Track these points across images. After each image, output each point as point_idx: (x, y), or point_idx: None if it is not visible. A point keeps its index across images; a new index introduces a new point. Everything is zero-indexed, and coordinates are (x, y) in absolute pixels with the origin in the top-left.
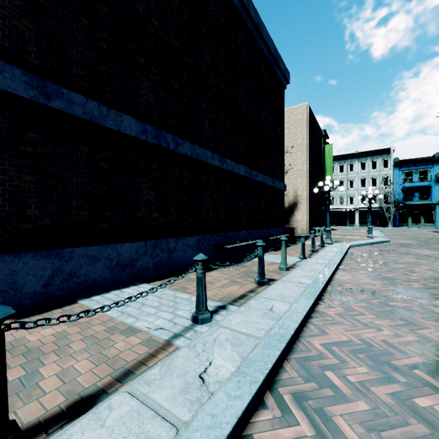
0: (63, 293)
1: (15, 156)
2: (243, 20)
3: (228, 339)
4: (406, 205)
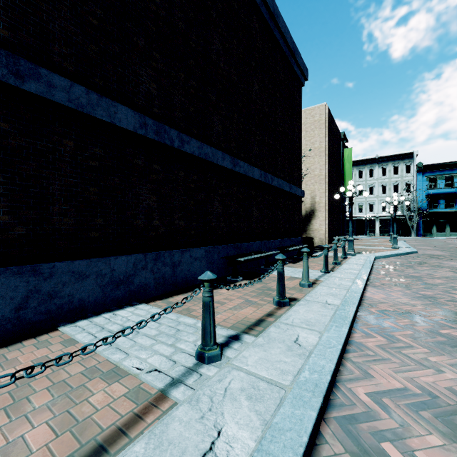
0: (41, 317)
1: None
2: (258, 7)
3: (244, 389)
4: (430, 213)
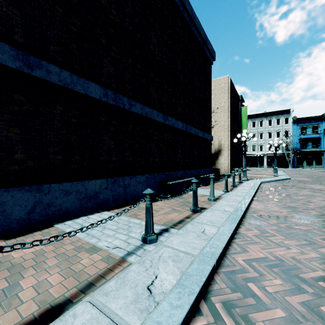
0: (43, 219)
1: (5, 113)
2: (181, 12)
3: (170, 257)
4: (302, 151)
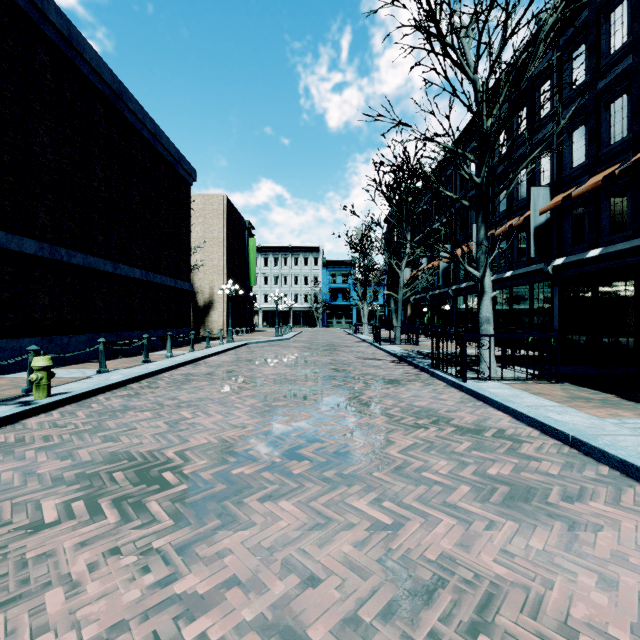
0: None
1: None
2: (139, 131)
3: (119, 374)
4: (332, 306)
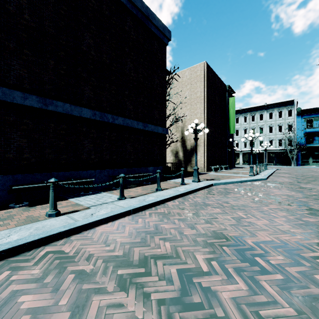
0: None
1: None
2: None
3: None
4: (307, 147)
